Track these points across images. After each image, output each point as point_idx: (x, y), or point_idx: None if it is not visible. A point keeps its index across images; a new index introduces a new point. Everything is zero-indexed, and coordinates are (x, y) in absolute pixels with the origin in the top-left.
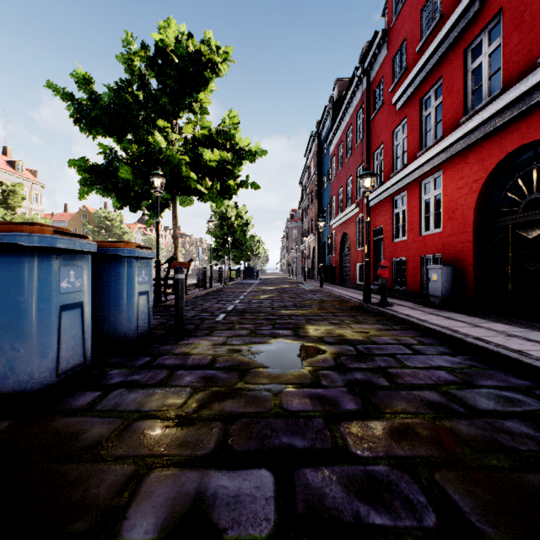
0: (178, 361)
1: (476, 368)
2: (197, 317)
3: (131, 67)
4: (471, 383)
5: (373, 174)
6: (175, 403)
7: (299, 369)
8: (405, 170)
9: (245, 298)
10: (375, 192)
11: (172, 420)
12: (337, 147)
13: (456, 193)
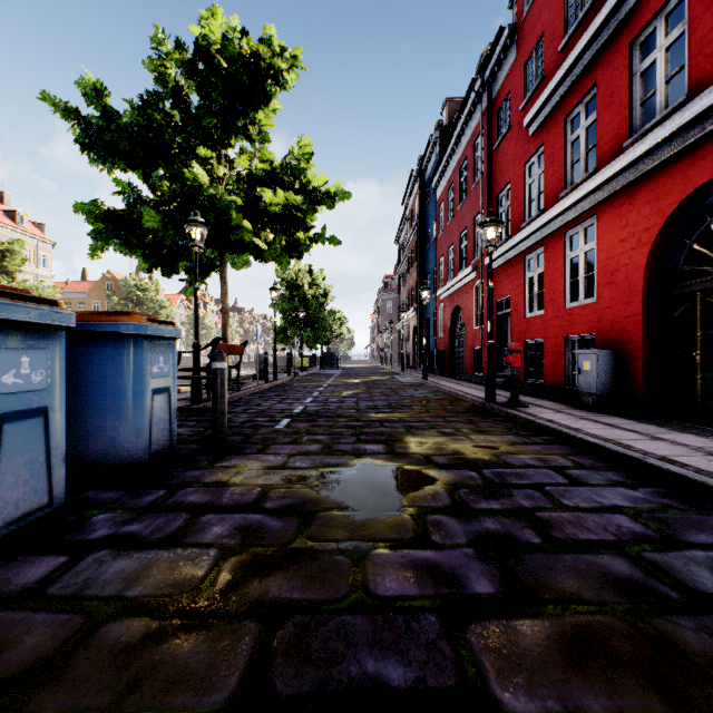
0: (207, 497)
1: (674, 510)
2: (248, 424)
3: (163, 76)
4: (674, 539)
5: (499, 221)
6: (186, 581)
7: (395, 513)
8: (542, 217)
9: (320, 395)
10: (499, 250)
11: (173, 618)
12: (446, 190)
13: (616, 248)
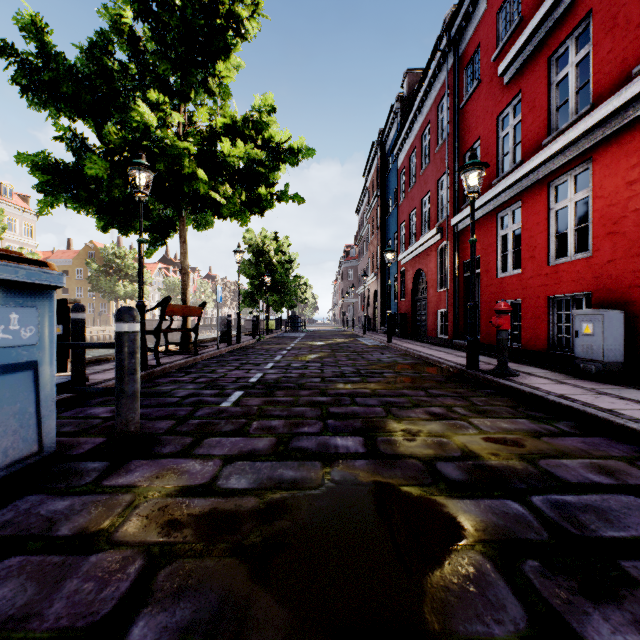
0: (26, 594)
1: None
2: (190, 399)
3: (118, 25)
4: None
5: (484, 163)
6: None
7: None
8: (522, 167)
9: (282, 359)
10: (467, 208)
11: None
12: (407, 157)
13: (622, 191)
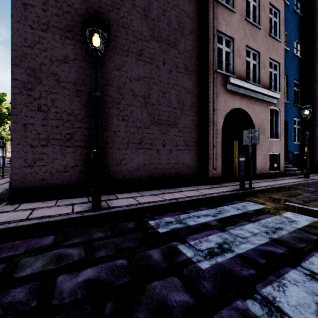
0: None
1: None
2: None
3: None
4: None
5: None
6: None
7: None
8: None
9: None
10: None
11: None
12: None
13: None
